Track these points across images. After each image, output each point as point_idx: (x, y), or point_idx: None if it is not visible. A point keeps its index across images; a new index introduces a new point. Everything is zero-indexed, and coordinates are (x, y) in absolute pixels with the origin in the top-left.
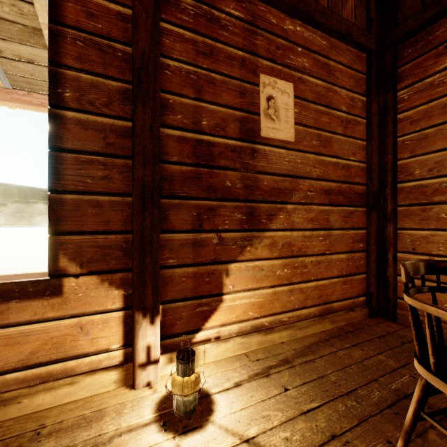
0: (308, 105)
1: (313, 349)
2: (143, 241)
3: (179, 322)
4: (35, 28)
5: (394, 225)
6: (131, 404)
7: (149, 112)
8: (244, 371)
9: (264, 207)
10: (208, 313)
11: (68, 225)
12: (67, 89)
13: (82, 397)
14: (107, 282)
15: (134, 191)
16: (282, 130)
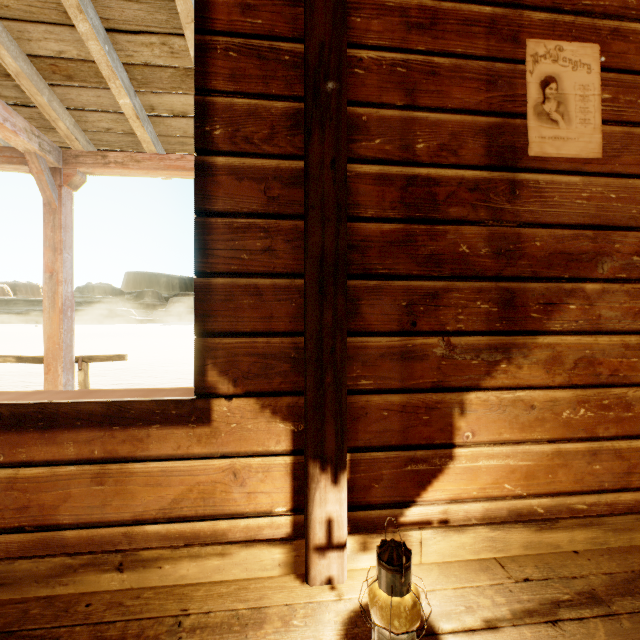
0: (634, 81)
1: None
2: (321, 348)
3: (376, 485)
4: (187, 69)
5: None
6: (303, 611)
7: (331, 139)
8: (499, 597)
9: (535, 288)
10: (427, 476)
11: (217, 322)
12: (217, 125)
13: (235, 578)
14: (269, 409)
15: (307, 269)
16: (574, 140)
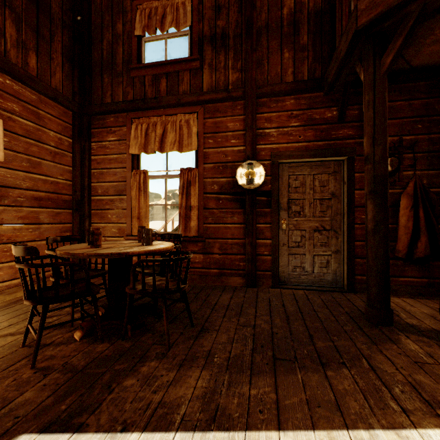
0: (18, 138)
1: (18, 302)
2: None
3: None
4: None
5: (89, 221)
6: None
7: None
8: None
9: None
10: None
11: None
12: None
13: None
14: None
15: None
16: None
